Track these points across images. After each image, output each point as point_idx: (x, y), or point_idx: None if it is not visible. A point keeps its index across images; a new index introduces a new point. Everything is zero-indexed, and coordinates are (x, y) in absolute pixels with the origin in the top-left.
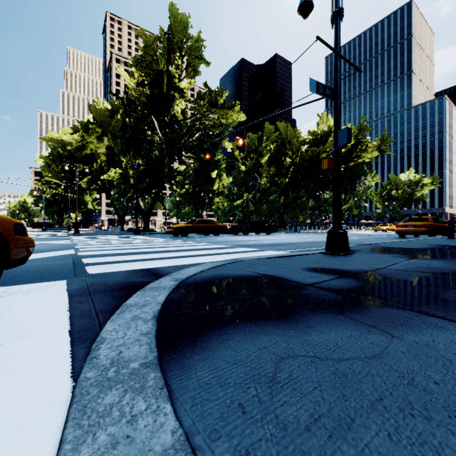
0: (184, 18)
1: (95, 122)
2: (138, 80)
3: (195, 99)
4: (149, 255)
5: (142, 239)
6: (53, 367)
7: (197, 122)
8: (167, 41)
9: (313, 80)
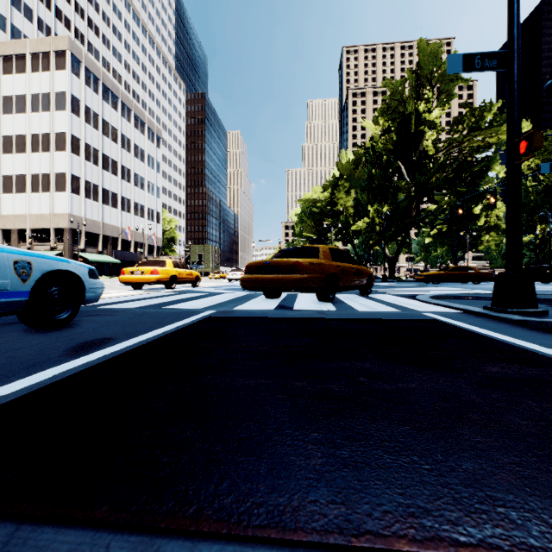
0: (435, 45)
1: (341, 177)
2: (383, 127)
3: (450, 126)
4: (412, 291)
5: (396, 285)
6: (409, 300)
7: (453, 149)
8: (415, 79)
9: (546, 164)
